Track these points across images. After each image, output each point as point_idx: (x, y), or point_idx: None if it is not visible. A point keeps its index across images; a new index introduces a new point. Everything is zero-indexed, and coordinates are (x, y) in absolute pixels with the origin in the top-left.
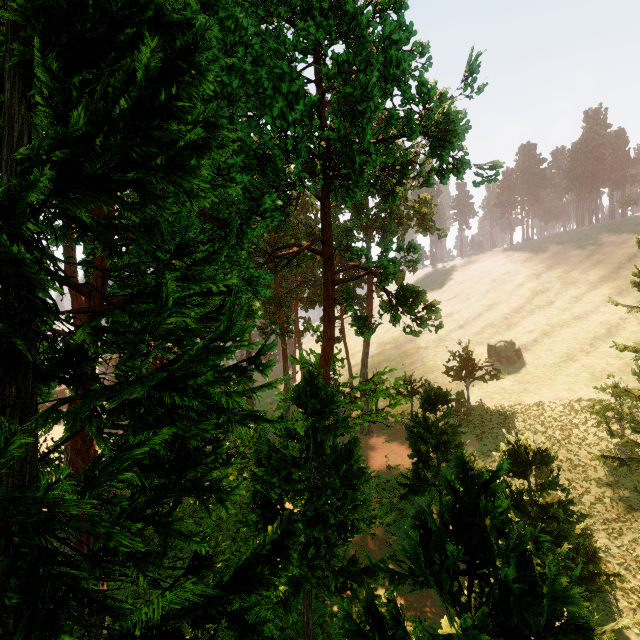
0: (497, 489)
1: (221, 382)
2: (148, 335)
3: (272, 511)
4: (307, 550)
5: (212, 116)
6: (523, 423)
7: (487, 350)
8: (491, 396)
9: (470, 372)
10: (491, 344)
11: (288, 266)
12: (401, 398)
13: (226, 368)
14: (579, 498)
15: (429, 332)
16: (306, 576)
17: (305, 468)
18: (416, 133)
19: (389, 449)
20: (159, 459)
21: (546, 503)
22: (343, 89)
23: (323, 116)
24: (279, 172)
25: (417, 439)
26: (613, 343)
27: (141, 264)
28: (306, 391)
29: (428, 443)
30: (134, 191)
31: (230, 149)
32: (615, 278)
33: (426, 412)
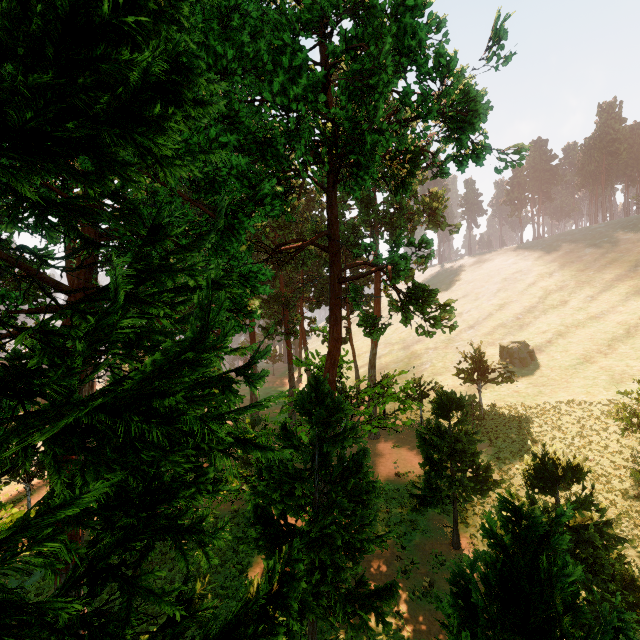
0: (560, 545)
1: (198, 400)
2: (94, 341)
3: (274, 527)
4: (312, 573)
5: (184, 55)
6: (539, 428)
7: (499, 351)
8: (504, 399)
9: (482, 374)
10: (503, 345)
11: (293, 264)
12: (411, 402)
13: (209, 380)
14: (616, 520)
15: (438, 332)
16: (310, 605)
17: (309, 482)
18: (432, 113)
19: (398, 455)
20: (128, 491)
21: (576, 523)
22: (351, 67)
23: (329, 101)
24: (281, 158)
25: (429, 447)
26: (632, 344)
27: (93, 248)
28: (311, 398)
29: (441, 451)
30: (89, 157)
31: (214, 109)
32: (632, 276)
33: (439, 418)
